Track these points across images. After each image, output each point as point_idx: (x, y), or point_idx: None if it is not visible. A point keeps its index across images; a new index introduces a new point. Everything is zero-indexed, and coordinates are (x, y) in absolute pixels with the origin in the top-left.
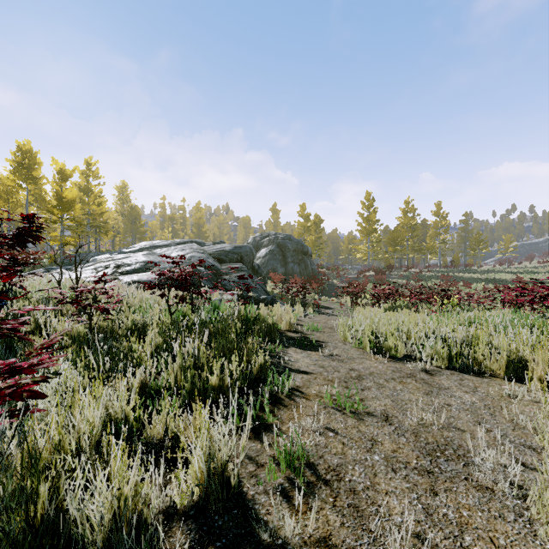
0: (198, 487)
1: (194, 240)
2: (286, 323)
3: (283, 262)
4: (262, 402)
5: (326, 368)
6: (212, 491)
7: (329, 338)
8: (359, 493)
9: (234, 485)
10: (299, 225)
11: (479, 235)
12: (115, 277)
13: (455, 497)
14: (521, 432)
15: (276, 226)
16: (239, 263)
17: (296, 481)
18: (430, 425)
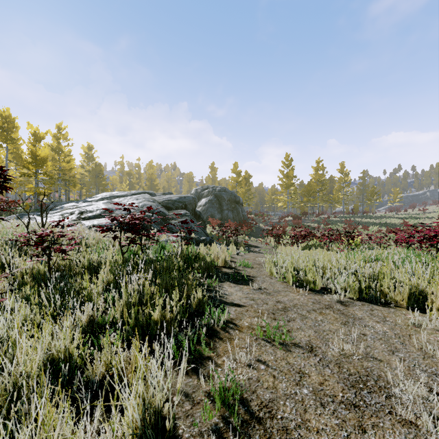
0: (132, 435)
1: (146, 191)
2: (221, 261)
3: (219, 210)
4: (200, 335)
5: (256, 301)
6: (146, 438)
7: (258, 273)
8: (292, 432)
9: (170, 426)
10: (233, 179)
11: (373, 188)
12: (78, 222)
13: (383, 433)
14: (431, 361)
15: (214, 181)
16: (184, 210)
17: (230, 420)
18: (350, 356)
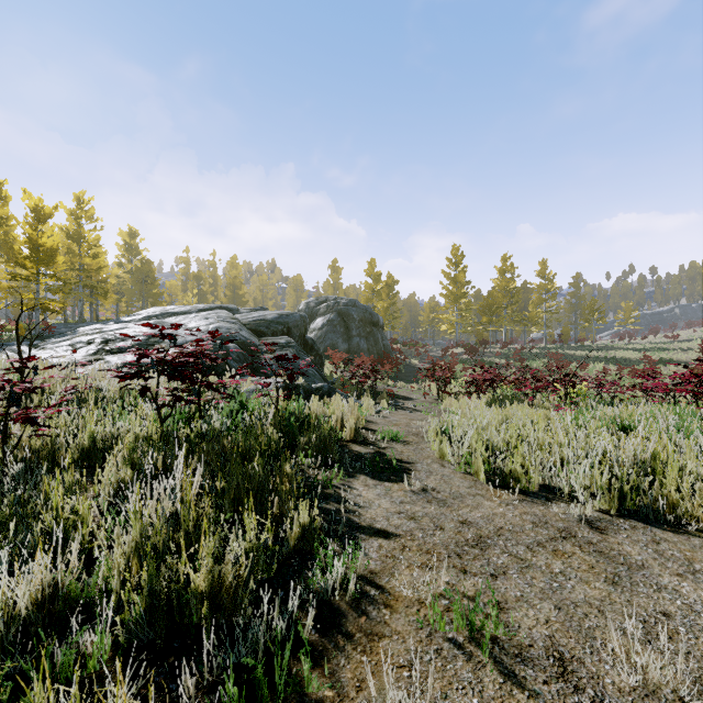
0: None
1: (224, 305)
2: (349, 430)
3: (346, 336)
4: (302, 626)
5: (419, 521)
6: None
7: (417, 454)
8: None
9: None
10: (367, 287)
11: (593, 302)
12: (99, 357)
13: None
14: None
15: (337, 289)
16: (285, 337)
17: None
18: (659, 689)
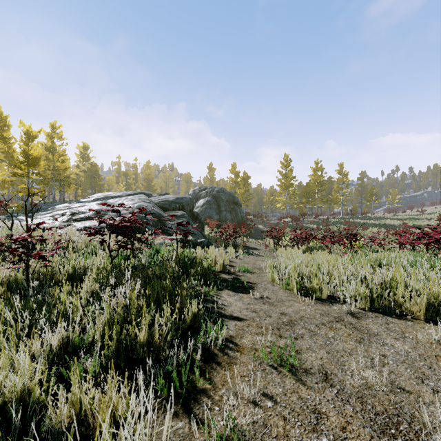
0: None
1: (143, 192)
2: (219, 265)
3: (218, 211)
4: (194, 359)
5: (258, 312)
6: None
7: (259, 279)
8: None
9: None
10: (231, 180)
11: (372, 189)
12: (69, 223)
13: None
14: None
15: (212, 181)
16: (181, 211)
17: None
18: (373, 386)
